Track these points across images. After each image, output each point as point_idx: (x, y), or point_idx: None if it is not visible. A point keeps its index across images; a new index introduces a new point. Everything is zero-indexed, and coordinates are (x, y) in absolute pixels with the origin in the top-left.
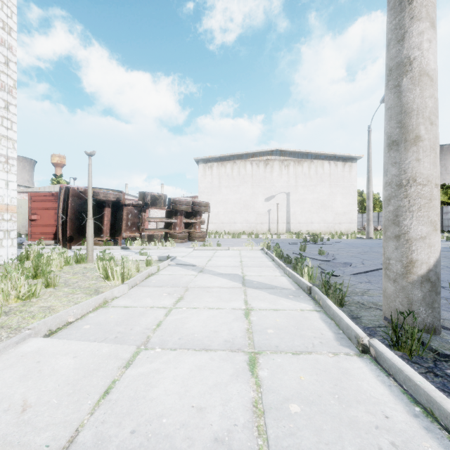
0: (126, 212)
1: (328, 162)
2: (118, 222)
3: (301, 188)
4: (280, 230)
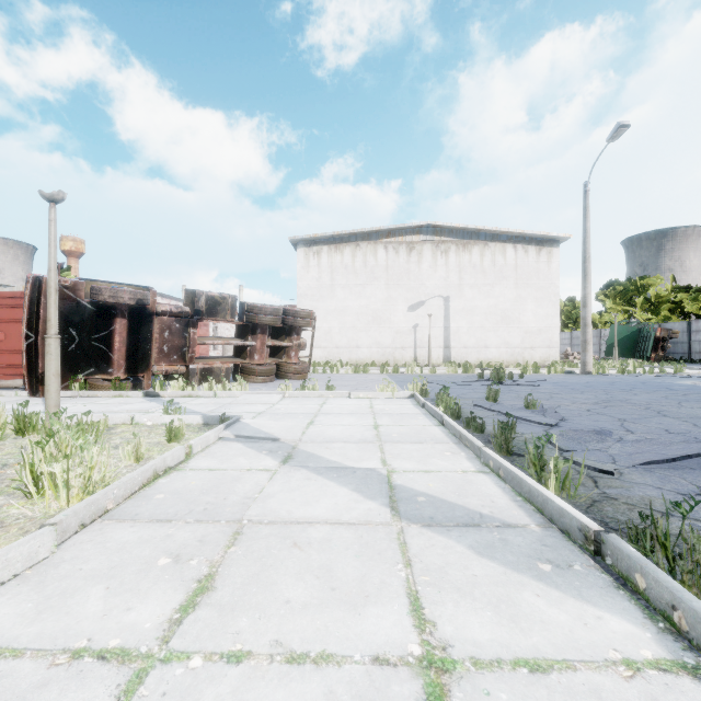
0: (160, 327)
1: (513, 245)
2: (143, 345)
3: (469, 290)
4: (434, 359)
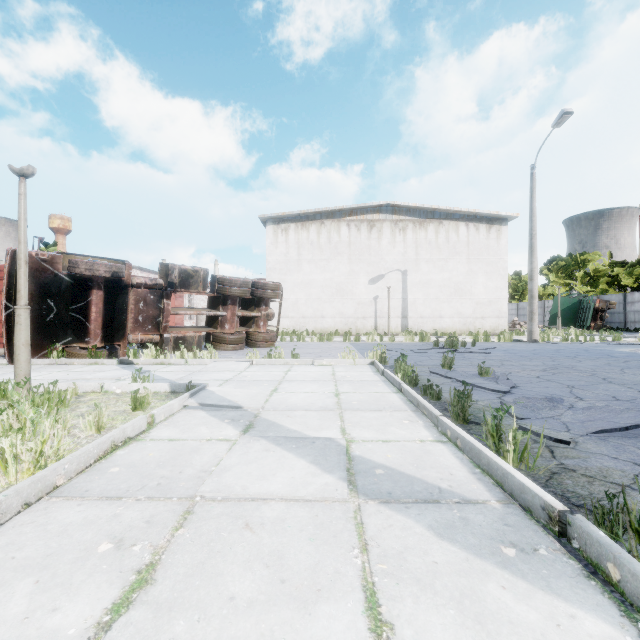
0: (135, 298)
1: (465, 224)
2: (119, 316)
3: (425, 264)
4: (393, 328)
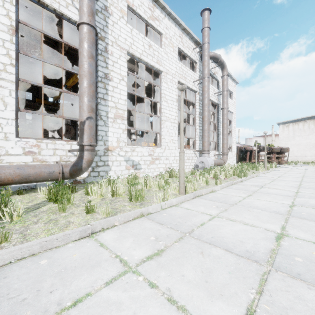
0: (253, 153)
1: None
2: (250, 156)
3: None
4: None
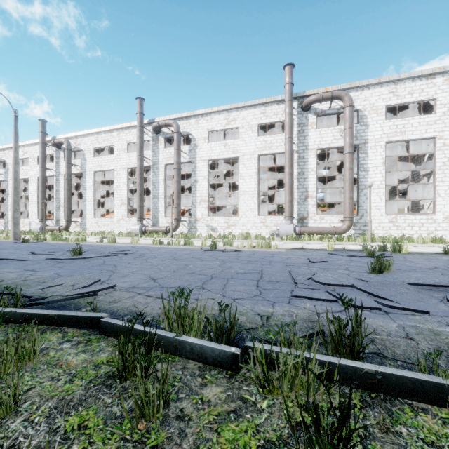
0: None
1: None
2: None
3: None
4: None
